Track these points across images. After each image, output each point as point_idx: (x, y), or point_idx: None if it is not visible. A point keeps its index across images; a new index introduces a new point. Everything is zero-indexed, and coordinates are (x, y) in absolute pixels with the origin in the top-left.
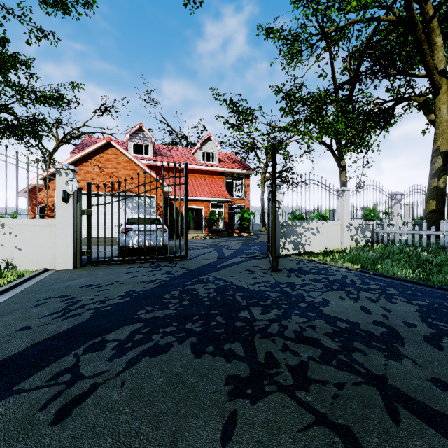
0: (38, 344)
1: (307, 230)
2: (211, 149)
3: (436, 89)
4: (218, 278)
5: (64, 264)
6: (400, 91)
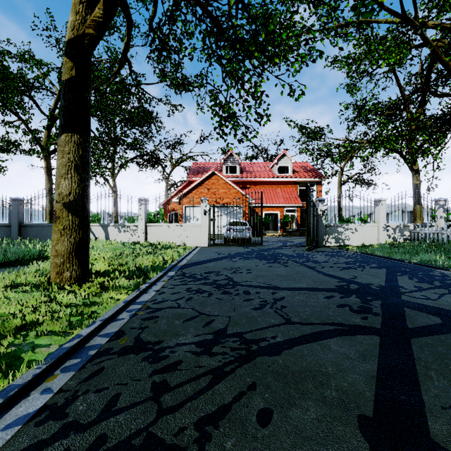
0: (219, 257)
1: (347, 230)
2: (286, 163)
3: None
4: (275, 251)
5: (204, 244)
6: None
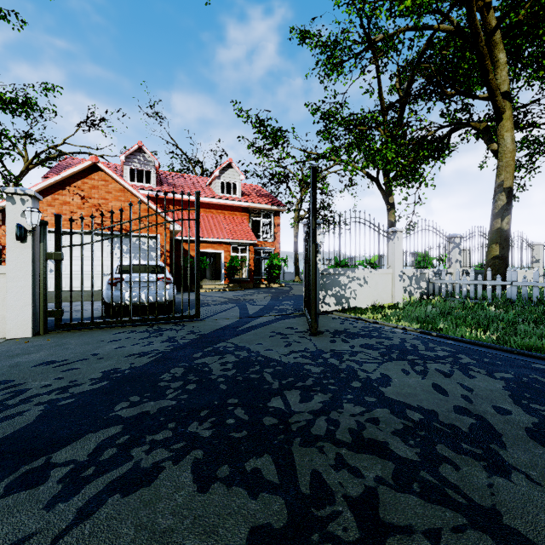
0: None
1: (352, 280)
2: (233, 179)
3: (499, 113)
4: (239, 346)
5: (19, 330)
6: (456, 116)
